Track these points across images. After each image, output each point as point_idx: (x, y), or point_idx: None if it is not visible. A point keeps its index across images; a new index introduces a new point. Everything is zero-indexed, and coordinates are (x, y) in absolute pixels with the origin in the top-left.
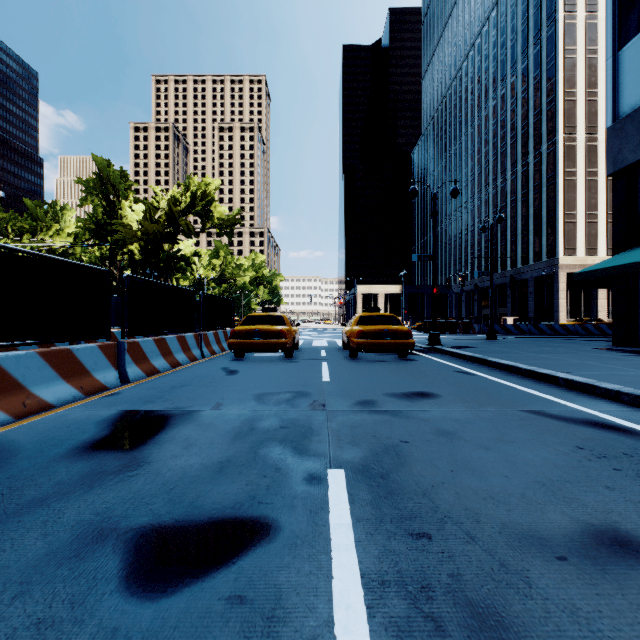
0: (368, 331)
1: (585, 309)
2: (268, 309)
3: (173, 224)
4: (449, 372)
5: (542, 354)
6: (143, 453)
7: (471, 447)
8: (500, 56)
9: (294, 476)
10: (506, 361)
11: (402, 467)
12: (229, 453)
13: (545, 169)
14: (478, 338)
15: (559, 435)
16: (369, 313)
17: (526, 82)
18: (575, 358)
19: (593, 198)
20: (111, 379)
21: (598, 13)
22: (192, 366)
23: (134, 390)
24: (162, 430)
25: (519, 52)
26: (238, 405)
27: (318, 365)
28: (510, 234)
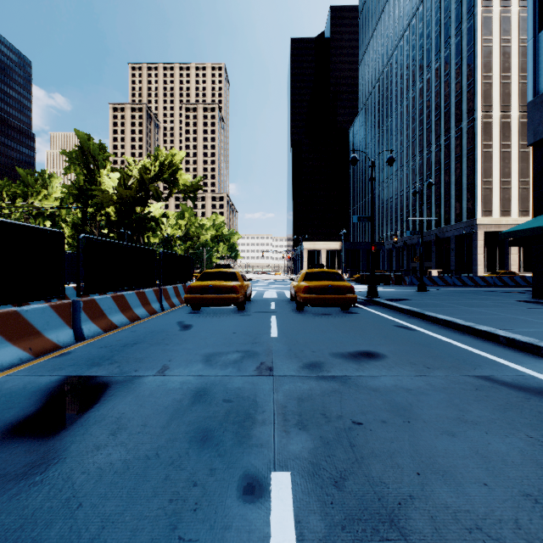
0: (314, 287)
1: (500, 263)
2: (223, 266)
3: (144, 190)
4: (390, 327)
5: (473, 307)
6: (63, 442)
7: (432, 432)
8: (426, 45)
9: (230, 484)
10: (443, 316)
11: (359, 467)
12: (160, 442)
13: (465, 142)
14: (409, 289)
15: (524, 413)
16: (314, 269)
17: (448, 67)
18: (505, 312)
19: (507, 167)
20: (65, 337)
21: (511, 8)
22: (150, 320)
23: (86, 349)
24: (96, 405)
25: (442, 42)
26: (184, 369)
27: (267, 319)
28: (434, 198)
